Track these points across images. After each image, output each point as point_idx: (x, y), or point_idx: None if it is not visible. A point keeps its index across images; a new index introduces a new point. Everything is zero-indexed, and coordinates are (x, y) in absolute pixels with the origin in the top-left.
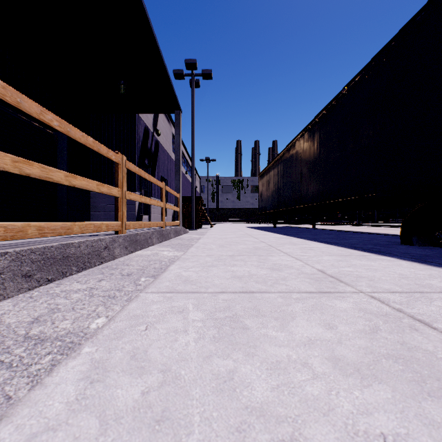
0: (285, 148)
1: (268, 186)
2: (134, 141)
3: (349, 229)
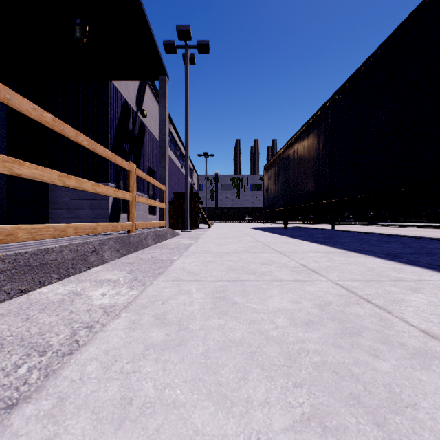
0: (303, 126)
1: (277, 178)
2: (106, 117)
3: (367, 230)
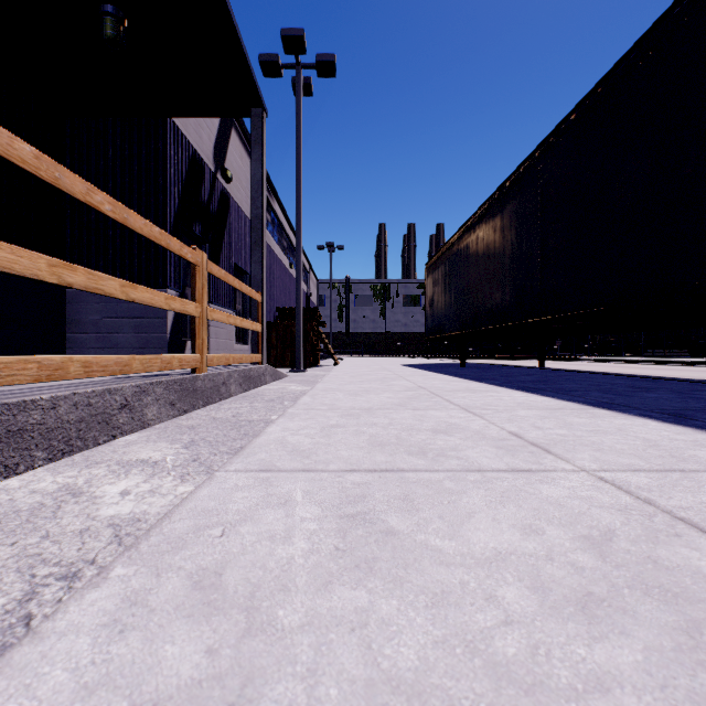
0: (493, 194)
1: (448, 282)
2: (162, 179)
3: (596, 369)
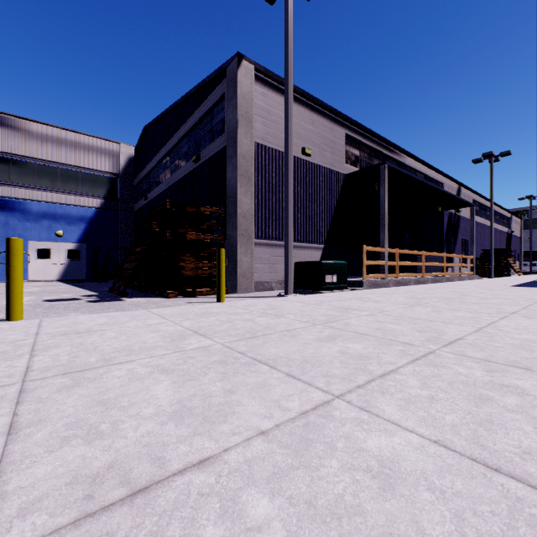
0: None
1: None
2: (442, 227)
3: None
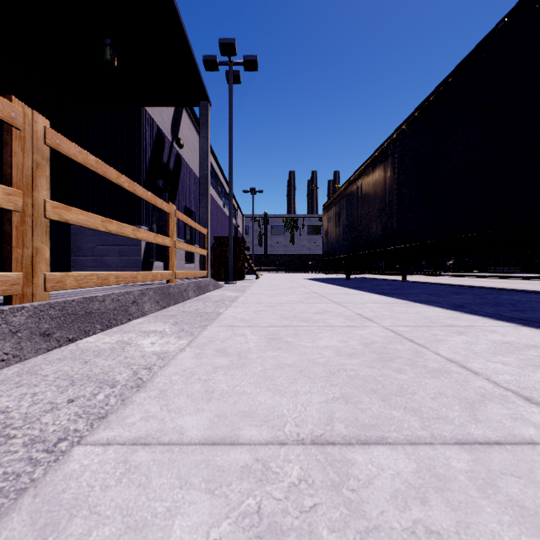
0: (367, 159)
1: (337, 220)
2: (138, 149)
3: (447, 281)
